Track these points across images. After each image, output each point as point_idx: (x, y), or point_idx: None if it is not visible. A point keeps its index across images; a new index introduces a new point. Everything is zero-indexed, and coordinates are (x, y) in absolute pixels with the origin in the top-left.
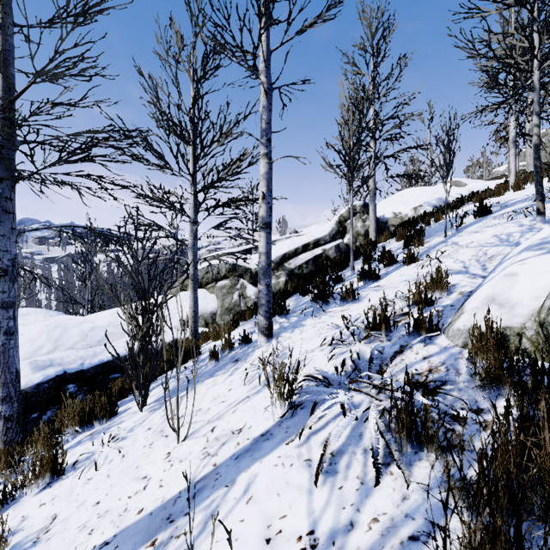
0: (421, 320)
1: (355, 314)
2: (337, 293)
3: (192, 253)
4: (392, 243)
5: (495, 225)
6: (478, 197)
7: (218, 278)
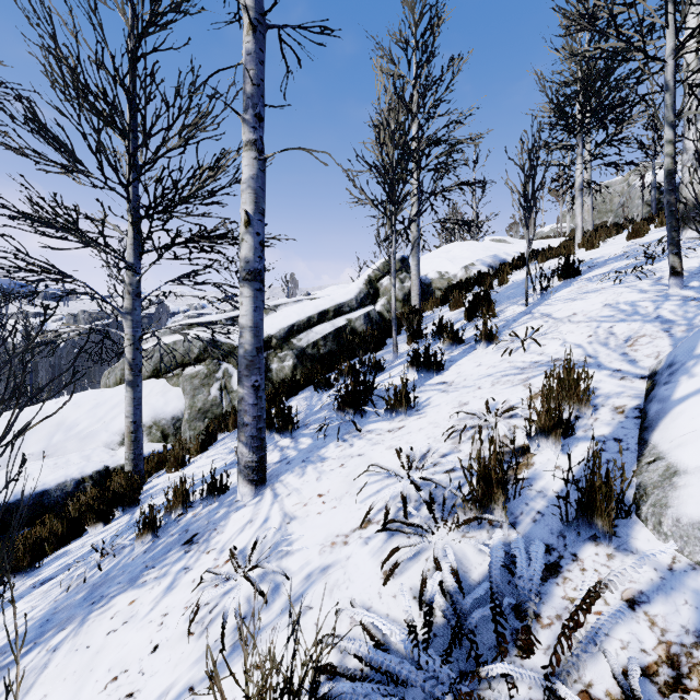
0: (592, 490)
1: (417, 441)
2: (378, 395)
3: (131, 322)
4: (444, 313)
5: (599, 290)
6: (544, 255)
7: (186, 362)
